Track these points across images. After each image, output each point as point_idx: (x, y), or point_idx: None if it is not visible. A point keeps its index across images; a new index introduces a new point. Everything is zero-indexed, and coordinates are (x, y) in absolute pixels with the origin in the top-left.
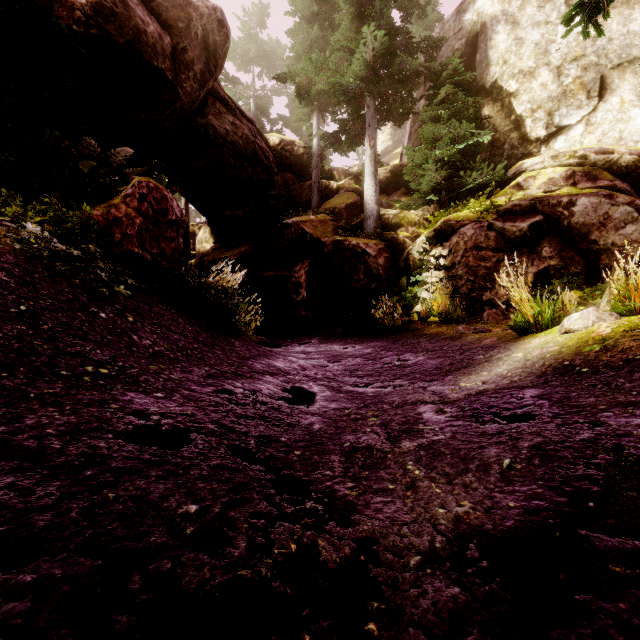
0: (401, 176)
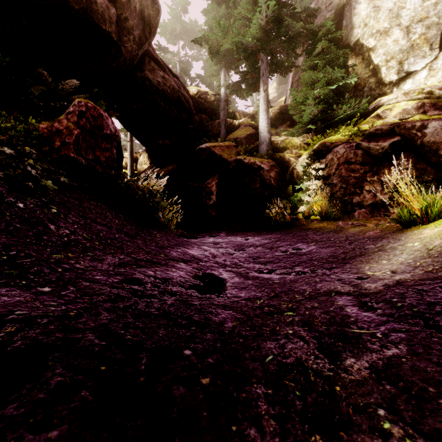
0: (286, 113)
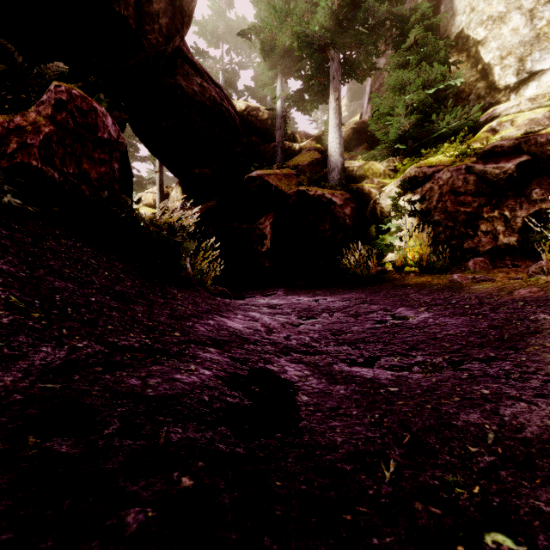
0: (363, 132)
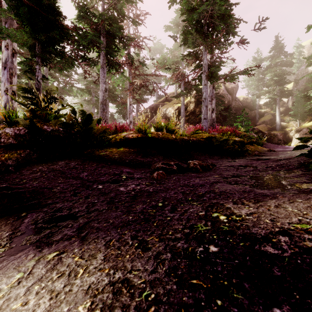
0: (287, 111)
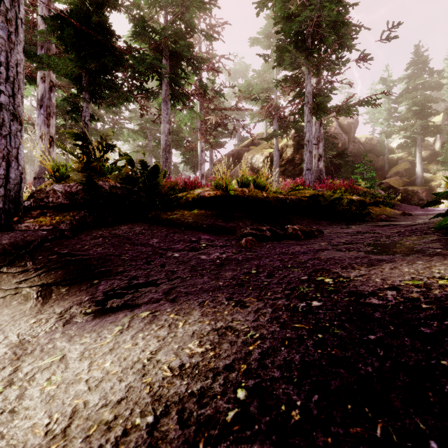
0: (434, 156)
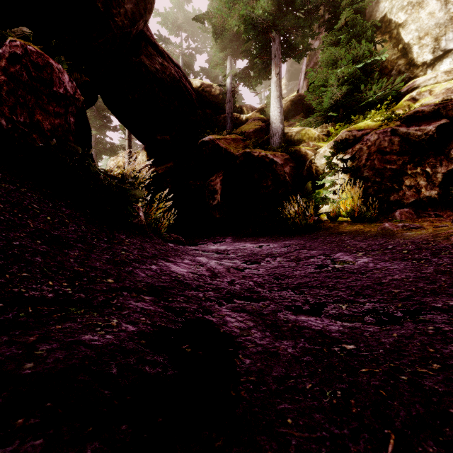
0: (300, 104)
